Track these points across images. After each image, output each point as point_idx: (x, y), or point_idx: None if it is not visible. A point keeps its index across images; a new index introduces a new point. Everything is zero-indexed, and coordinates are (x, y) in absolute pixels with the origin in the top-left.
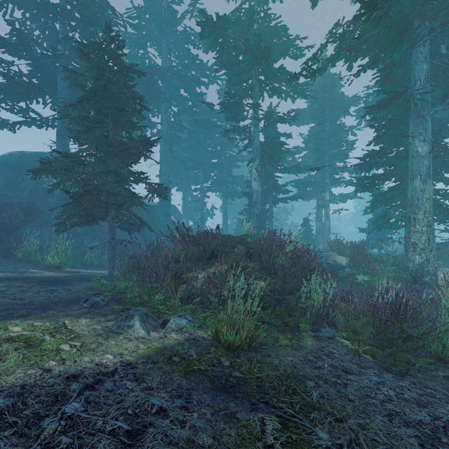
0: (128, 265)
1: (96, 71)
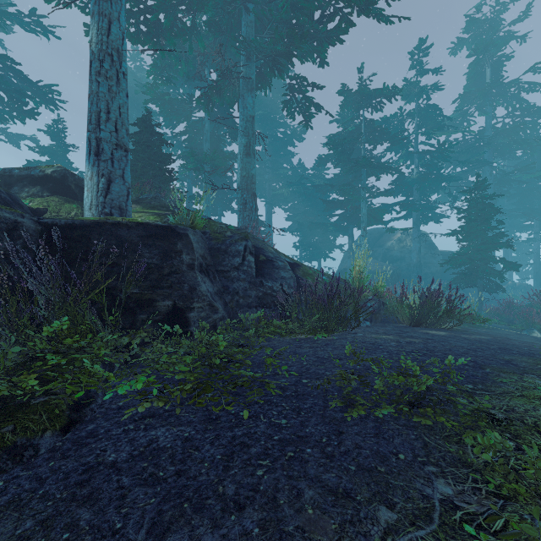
0: (494, 314)
1: (473, 205)
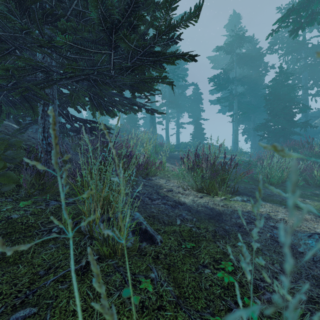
0: None
1: (272, 89)
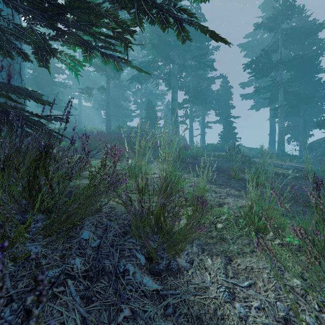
0: None
1: None
